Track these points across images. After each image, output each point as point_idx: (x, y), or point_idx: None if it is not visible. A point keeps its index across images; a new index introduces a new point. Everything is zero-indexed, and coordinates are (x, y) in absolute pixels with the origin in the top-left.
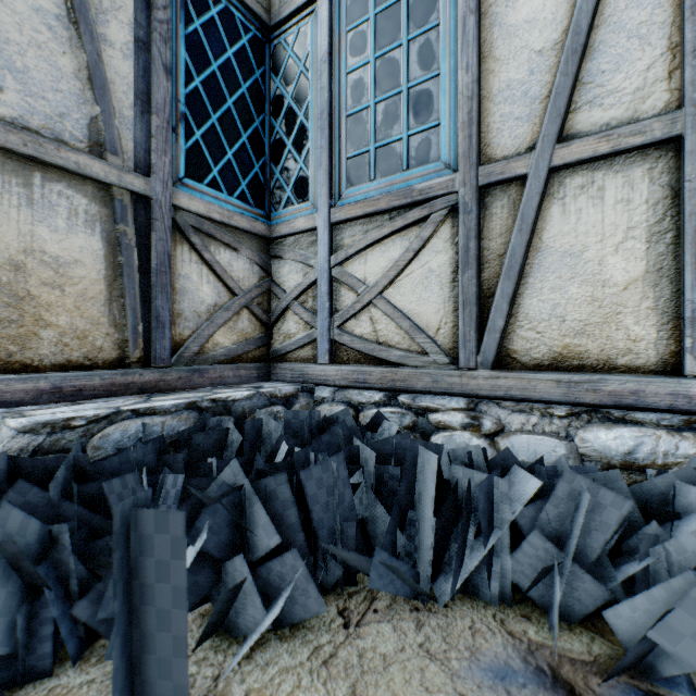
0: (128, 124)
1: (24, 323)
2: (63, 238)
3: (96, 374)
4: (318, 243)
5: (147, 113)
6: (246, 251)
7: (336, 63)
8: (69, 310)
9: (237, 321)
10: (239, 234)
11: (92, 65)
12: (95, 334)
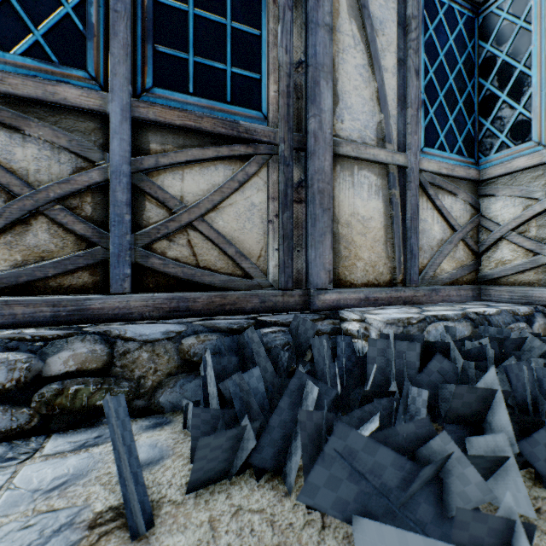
0: (394, 120)
1: (350, 258)
2: (365, 204)
3: (382, 290)
4: None
5: (403, 109)
6: (461, 195)
7: None
8: (367, 249)
9: (455, 251)
10: (456, 182)
11: (379, 89)
12: (378, 264)
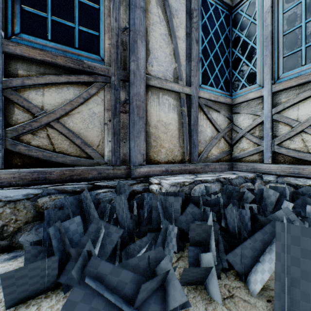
0: (184, 67)
1: (157, 146)
2: (166, 115)
3: (176, 165)
4: (263, 103)
5: (189, 61)
6: (222, 112)
7: (275, 10)
8: (168, 141)
9: (219, 143)
10: (220, 105)
11: (175, 49)
12: (175, 150)
